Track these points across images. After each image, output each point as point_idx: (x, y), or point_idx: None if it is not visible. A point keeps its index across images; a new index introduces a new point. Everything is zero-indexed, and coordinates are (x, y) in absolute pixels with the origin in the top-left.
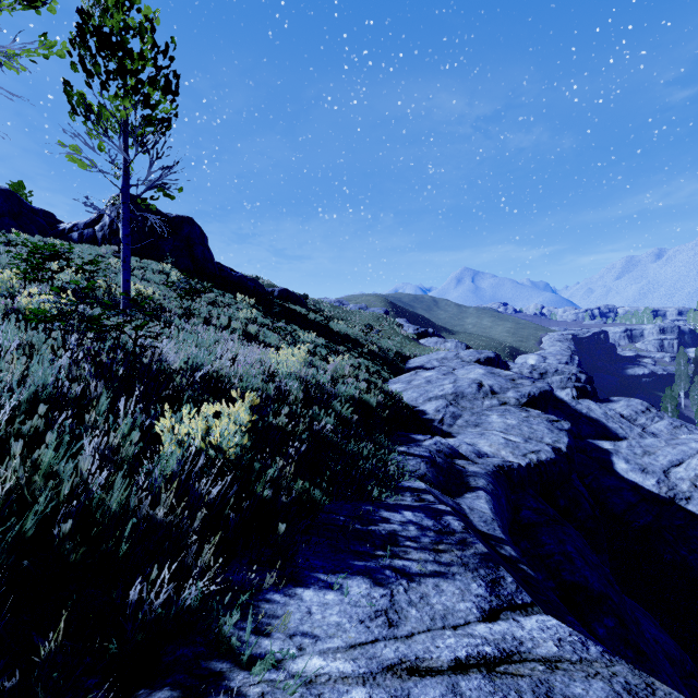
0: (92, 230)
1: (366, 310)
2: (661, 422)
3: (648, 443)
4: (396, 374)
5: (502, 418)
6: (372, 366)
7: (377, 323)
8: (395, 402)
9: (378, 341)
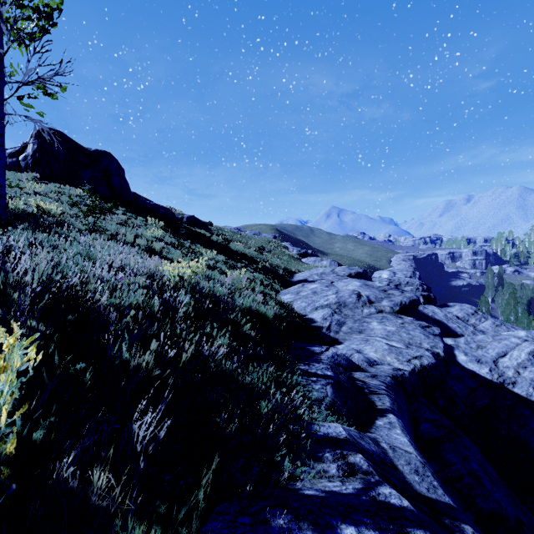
0: (16, 159)
1: (259, 235)
2: (486, 322)
3: (479, 339)
4: (285, 286)
5: (382, 325)
6: (265, 280)
7: (268, 245)
8: (288, 313)
9: (270, 260)
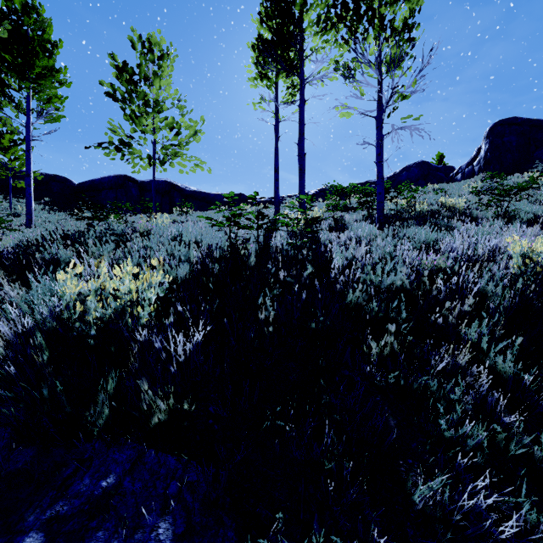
0: (470, 167)
1: None
2: None
3: None
4: None
5: None
6: None
7: None
8: None
9: None
